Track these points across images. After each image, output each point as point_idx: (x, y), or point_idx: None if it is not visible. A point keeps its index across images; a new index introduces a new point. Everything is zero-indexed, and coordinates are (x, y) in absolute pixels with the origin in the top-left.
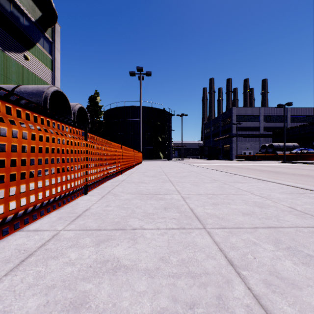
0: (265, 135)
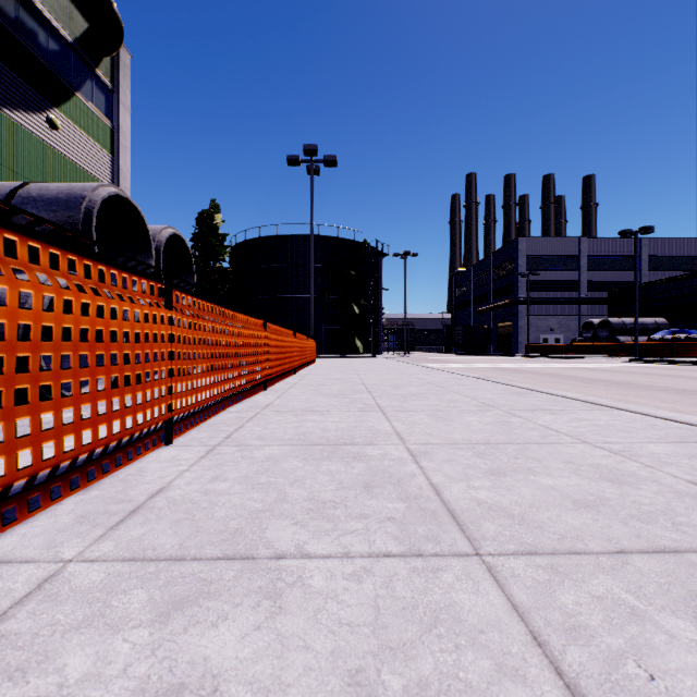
0: (591, 300)
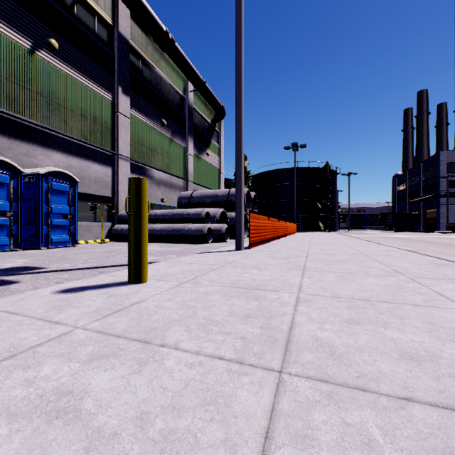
0: None
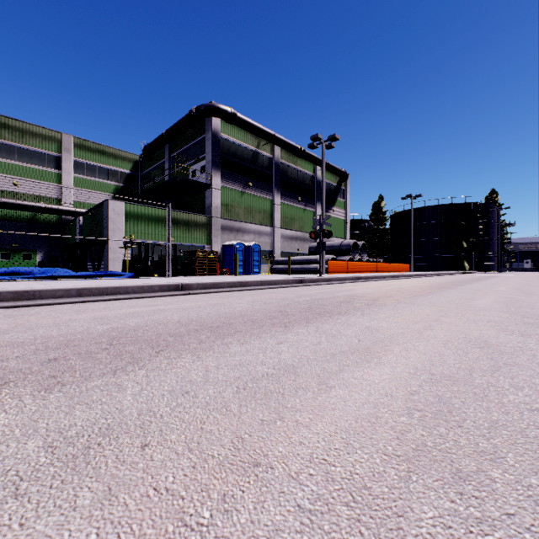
0: None
